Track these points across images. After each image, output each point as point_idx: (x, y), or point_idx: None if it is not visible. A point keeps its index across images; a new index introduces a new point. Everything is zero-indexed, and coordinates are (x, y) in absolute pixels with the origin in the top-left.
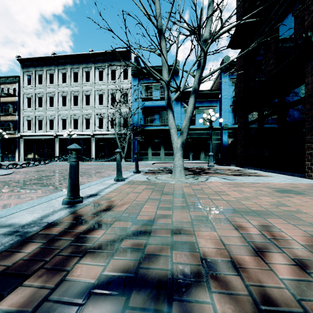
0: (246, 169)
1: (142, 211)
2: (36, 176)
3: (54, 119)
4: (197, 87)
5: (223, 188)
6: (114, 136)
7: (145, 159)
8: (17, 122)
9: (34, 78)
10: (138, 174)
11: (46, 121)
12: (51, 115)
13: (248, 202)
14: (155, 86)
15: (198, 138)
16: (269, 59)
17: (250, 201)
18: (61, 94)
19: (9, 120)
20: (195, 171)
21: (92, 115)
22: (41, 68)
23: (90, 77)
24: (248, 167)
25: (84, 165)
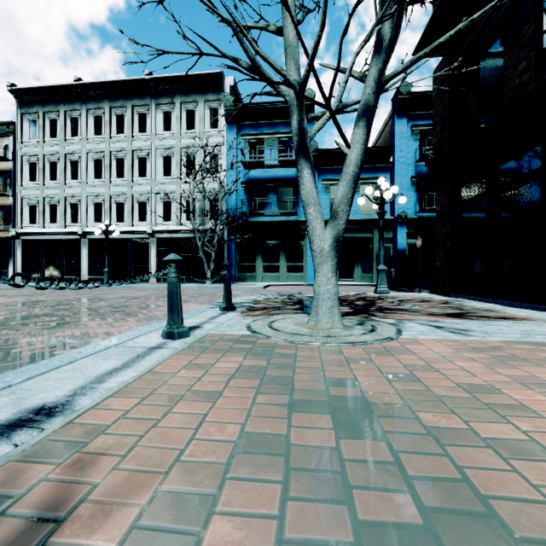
0: (460, 300)
1: None
2: (0, 318)
3: (80, 203)
4: (372, 100)
5: (468, 367)
6: (191, 235)
7: (250, 278)
8: (11, 208)
9: (42, 126)
10: (229, 313)
11: (64, 207)
12: (73, 195)
13: None
14: (269, 141)
15: (350, 238)
16: (516, 61)
17: None
18: (93, 155)
19: None
20: (355, 305)
21: (150, 196)
22: (56, 107)
23: (147, 124)
24: (461, 296)
25: (133, 289)
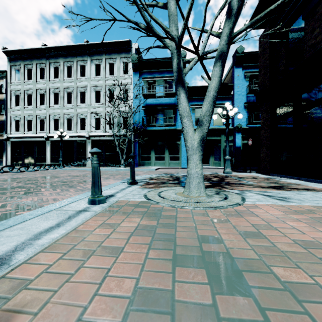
0: (276, 177)
1: None
2: None
3: (45, 119)
4: (225, 49)
5: (296, 226)
6: (112, 138)
7: (147, 163)
8: (4, 122)
9: (23, 73)
10: (133, 186)
11: (36, 121)
12: (41, 114)
13: None
14: (158, 82)
15: (207, 140)
16: (313, 29)
17: None
18: (53, 90)
19: None
20: (212, 180)
21: (87, 114)
22: (31, 61)
23: (85, 71)
24: (277, 175)
25: (76, 170)
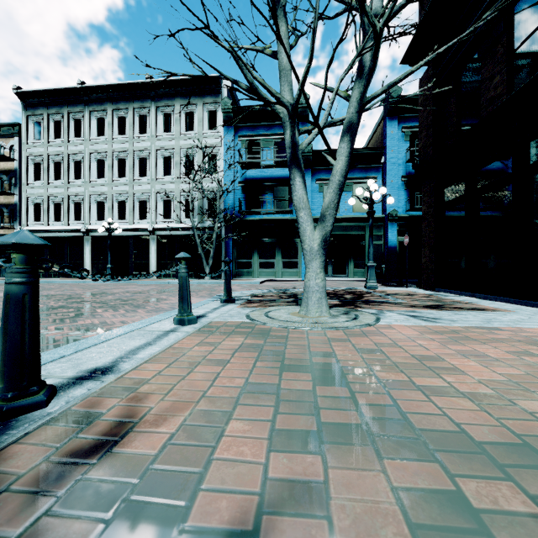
0: (442, 294)
1: (220, 449)
2: None
3: (83, 202)
4: (355, 119)
5: (427, 345)
6: (191, 233)
7: (247, 273)
8: (16, 206)
9: (46, 127)
10: (229, 305)
11: (68, 205)
12: (76, 194)
13: (532, 402)
14: (265, 142)
15: (343, 235)
16: (491, 75)
17: (534, 396)
18: (96, 156)
19: (1, 203)
20: (344, 298)
21: (151, 194)
22: (60, 109)
23: (147, 125)
24: (444, 291)
25: (135, 284)
